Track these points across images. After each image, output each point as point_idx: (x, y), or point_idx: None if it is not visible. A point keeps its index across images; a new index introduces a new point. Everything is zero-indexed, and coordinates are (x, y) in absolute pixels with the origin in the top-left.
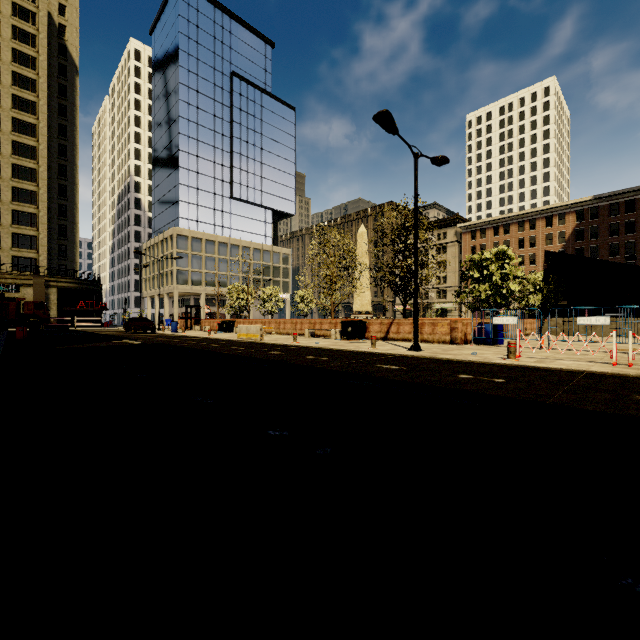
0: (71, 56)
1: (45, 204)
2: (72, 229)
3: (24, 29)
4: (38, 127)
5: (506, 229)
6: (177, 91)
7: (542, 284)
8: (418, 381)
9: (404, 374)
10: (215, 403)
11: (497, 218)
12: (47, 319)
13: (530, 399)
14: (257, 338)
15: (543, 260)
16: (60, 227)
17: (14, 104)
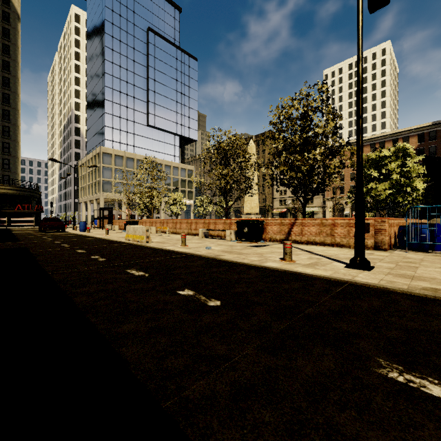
0: (13, 5)
1: None
2: (14, 146)
3: None
4: None
5: None
6: (103, 40)
7: None
8: None
9: None
10: None
11: (353, 141)
12: None
13: None
14: (142, 240)
15: None
16: (4, 144)
17: None
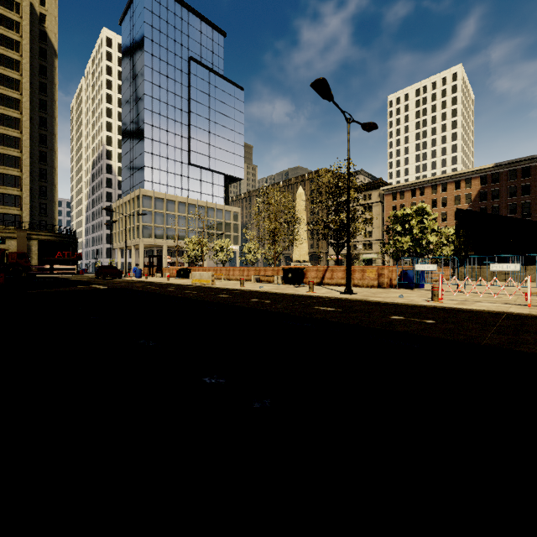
0: (50, 41)
1: (27, 168)
2: (51, 190)
3: (9, 17)
4: (21, 101)
5: (422, 191)
6: (142, 72)
7: (454, 237)
8: (354, 322)
9: (340, 315)
10: (156, 346)
11: (414, 182)
12: (28, 267)
13: (465, 340)
14: (209, 283)
15: (453, 217)
16: (41, 188)
17: (0, 81)
